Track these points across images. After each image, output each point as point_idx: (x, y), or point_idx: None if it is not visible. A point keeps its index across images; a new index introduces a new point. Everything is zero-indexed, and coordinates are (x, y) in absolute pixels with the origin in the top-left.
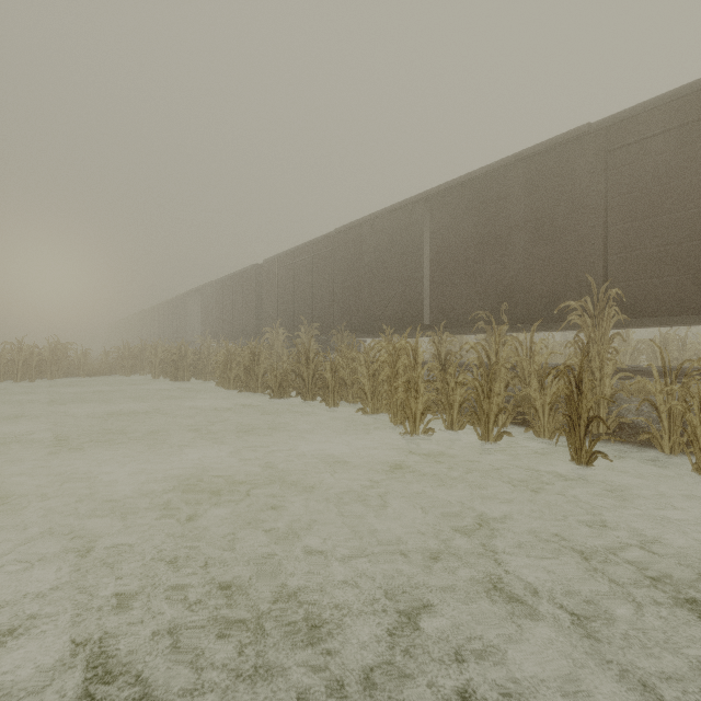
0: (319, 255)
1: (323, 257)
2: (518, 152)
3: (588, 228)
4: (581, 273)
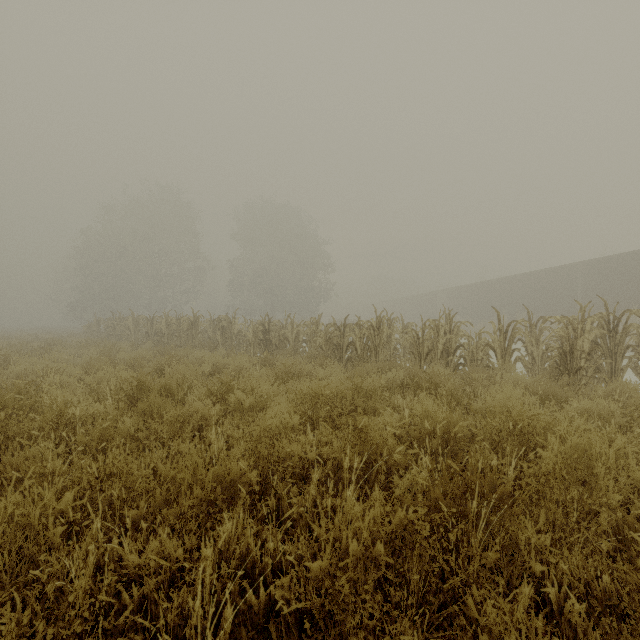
0: (526, 281)
1: (528, 282)
2: (614, 255)
3: (639, 284)
4: (636, 299)
